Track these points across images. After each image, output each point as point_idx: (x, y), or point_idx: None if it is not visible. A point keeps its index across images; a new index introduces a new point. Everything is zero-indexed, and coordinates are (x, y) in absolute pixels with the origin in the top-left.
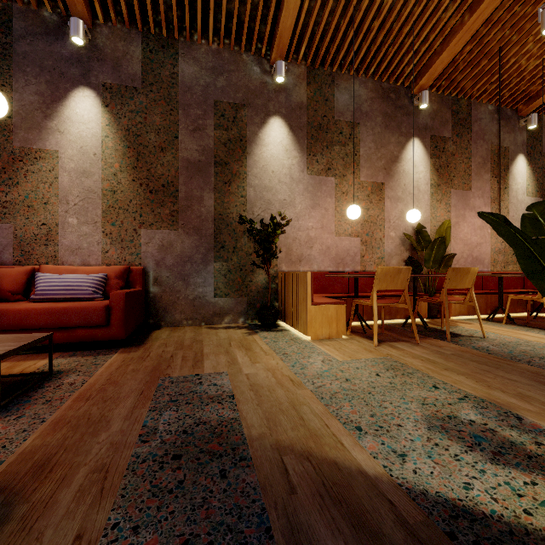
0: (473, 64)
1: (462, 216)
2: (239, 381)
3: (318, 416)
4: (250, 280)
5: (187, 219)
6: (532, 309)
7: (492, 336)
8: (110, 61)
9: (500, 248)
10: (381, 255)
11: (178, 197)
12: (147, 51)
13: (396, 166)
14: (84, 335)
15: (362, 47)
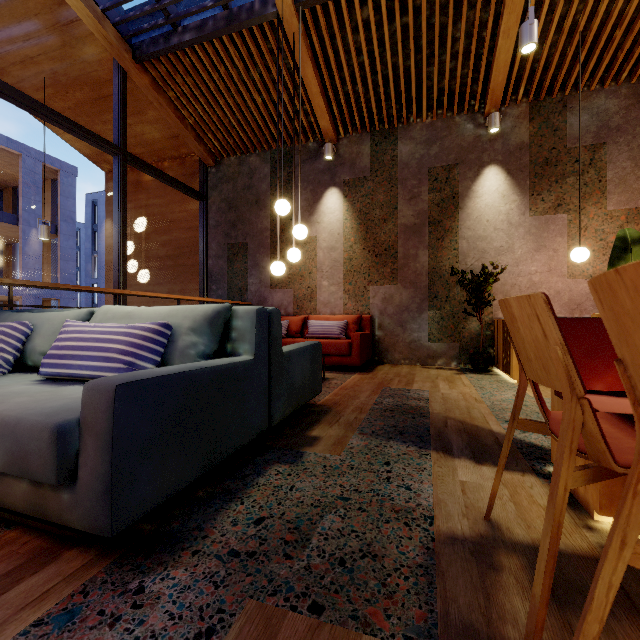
0: None
1: None
2: (435, 395)
3: (481, 413)
4: (463, 327)
5: (404, 275)
6: None
7: None
8: (348, 163)
9: None
10: None
11: (397, 258)
12: (373, 146)
13: None
14: (336, 360)
15: (603, 59)
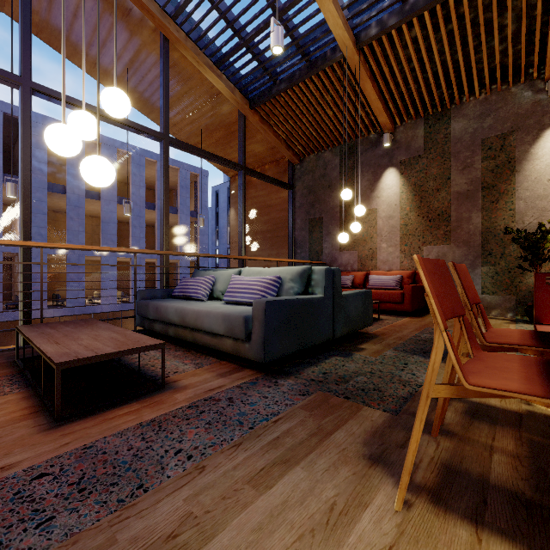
0: None
1: None
2: None
3: None
4: (520, 281)
5: (457, 235)
6: None
7: None
8: (404, 146)
9: None
10: None
11: (450, 221)
12: (427, 128)
13: None
14: (391, 306)
15: None
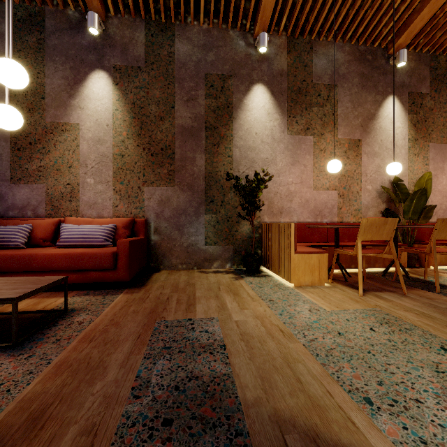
0: None
1: (441, 169)
2: (229, 329)
3: (316, 379)
4: (236, 230)
5: (182, 177)
6: None
7: None
8: (119, 47)
9: None
10: (358, 207)
11: (174, 159)
12: (149, 35)
13: (373, 123)
14: (96, 276)
15: (340, 12)
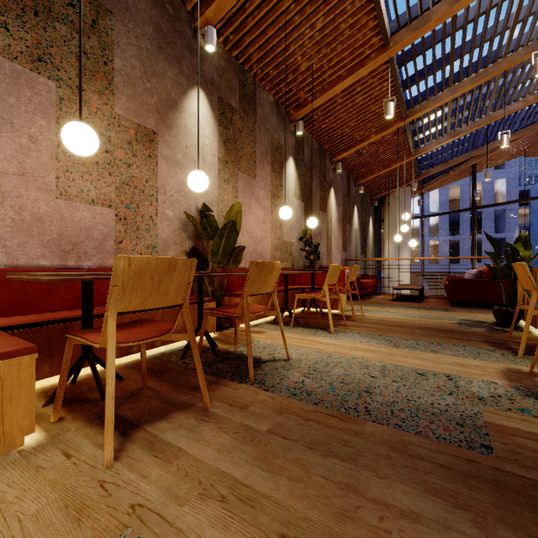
0: (261, 27)
1: (249, 205)
2: None
3: None
4: None
5: None
6: (302, 304)
7: (295, 354)
8: None
9: (278, 244)
10: (153, 242)
11: None
12: None
13: (175, 115)
14: None
15: None
